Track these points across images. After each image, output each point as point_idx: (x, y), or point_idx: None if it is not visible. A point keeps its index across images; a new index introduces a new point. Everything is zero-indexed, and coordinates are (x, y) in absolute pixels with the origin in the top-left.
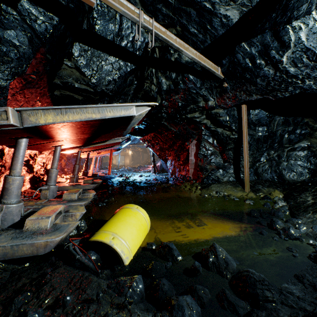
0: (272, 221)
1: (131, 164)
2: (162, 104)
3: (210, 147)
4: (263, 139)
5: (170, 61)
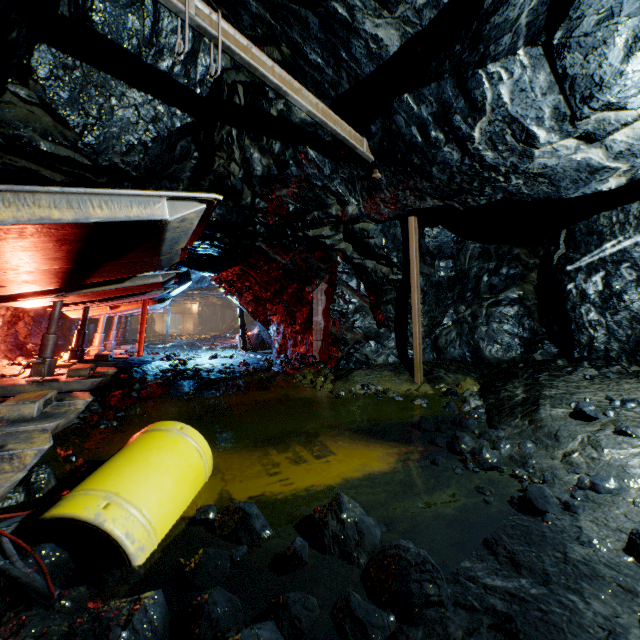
0: (455, 438)
1: (196, 333)
2: (255, 206)
3: (352, 297)
4: (447, 284)
5: (269, 116)
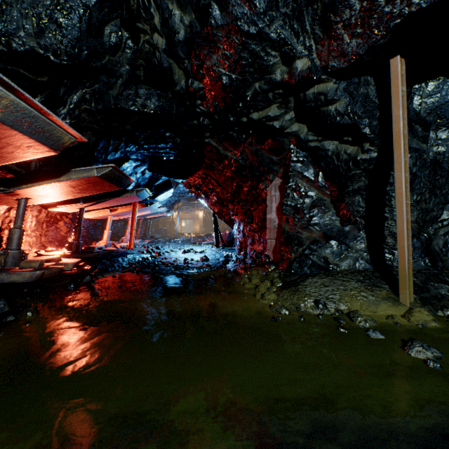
0: None
1: (202, 232)
2: (189, 88)
3: (309, 189)
4: (448, 164)
5: None
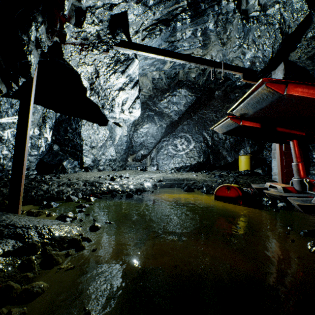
0: (140, 189)
1: None
2: None
3: None
4: None
5: None
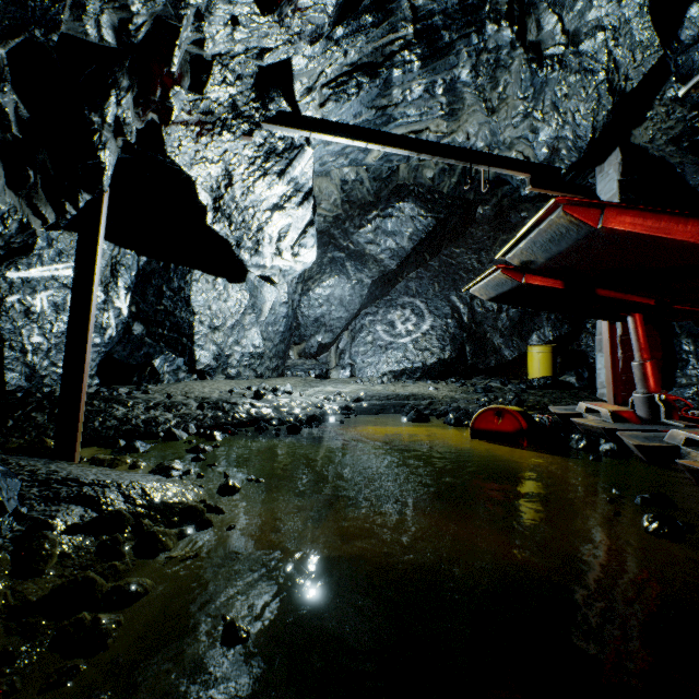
0: (317, 416)
1: None
2: None
3: None
4: None
5: None
